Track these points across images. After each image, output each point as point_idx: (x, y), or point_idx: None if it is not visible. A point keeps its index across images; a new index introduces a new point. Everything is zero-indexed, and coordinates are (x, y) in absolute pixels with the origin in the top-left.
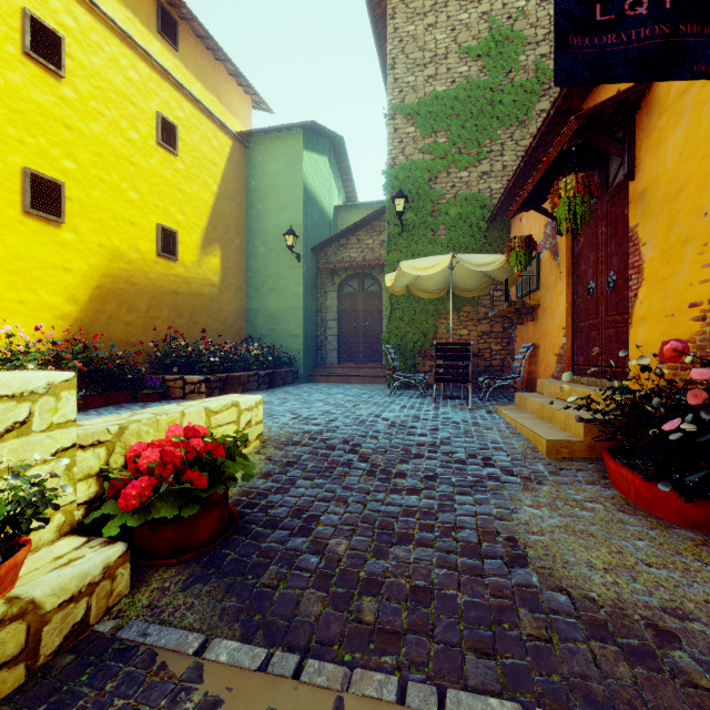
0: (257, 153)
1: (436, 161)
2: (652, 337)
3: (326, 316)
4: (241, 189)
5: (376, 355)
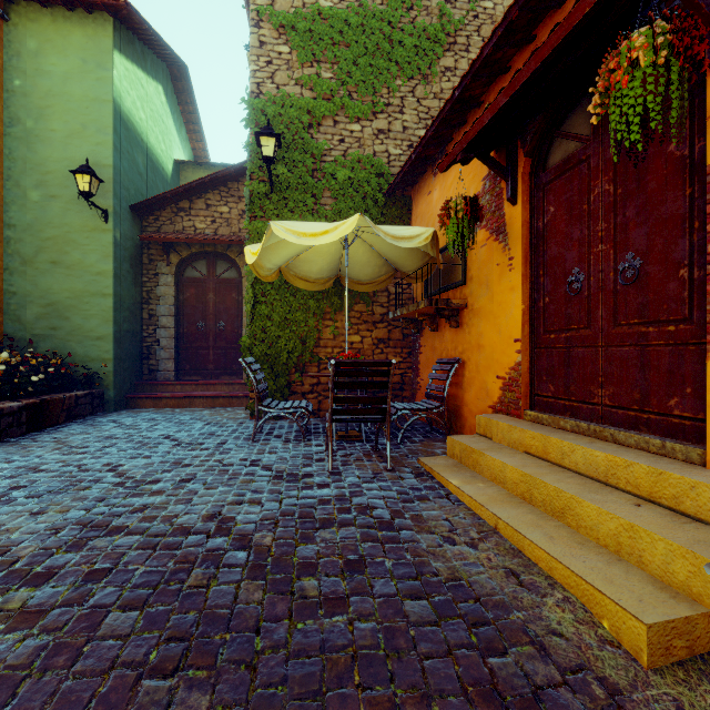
0: (26, 34)
1: (319, 101)
2: None
3: (157, 310)
4: None
5: (234, 366)
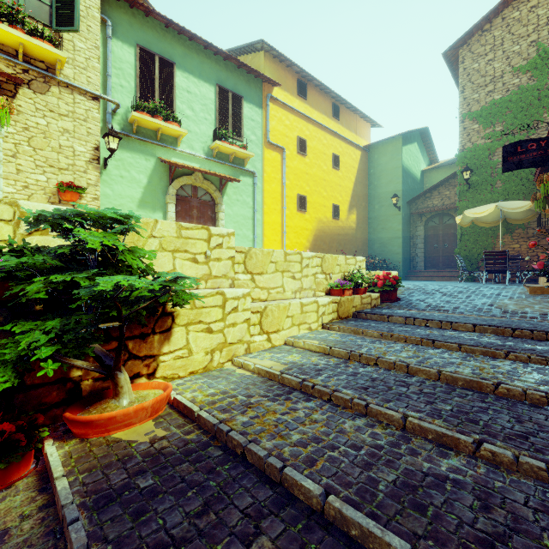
0: (374, 154)
1: (494, 142)
2: None
3: (416, 241)
4: (365, 175)
5: (452, 264)
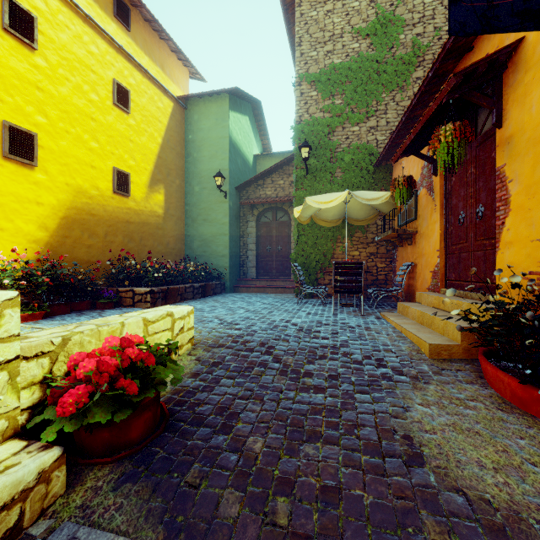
0: (193, 113)
1: (334, 118)
2: (518, 258)
3: (247, 241)
4: (180, 141)
5: (286, 271)
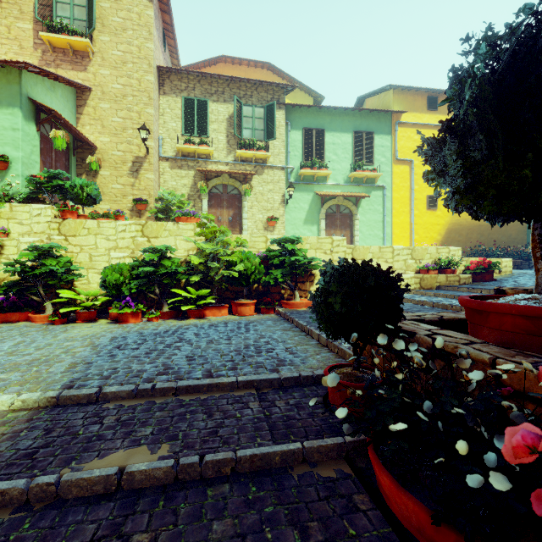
0: None
1: None
2: None
3: None
4: None
5: None
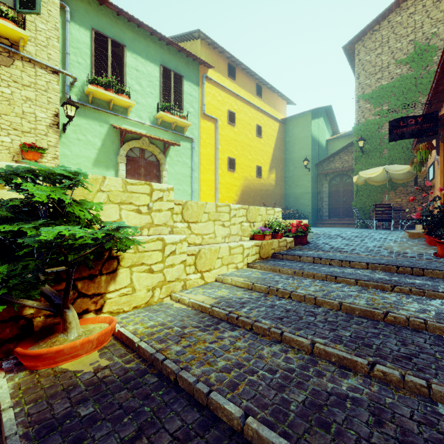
0: (289, 125)
1: (382, 118)
2: None
3: (322, 196)
4: (282, 143)
5: (350, 214)
